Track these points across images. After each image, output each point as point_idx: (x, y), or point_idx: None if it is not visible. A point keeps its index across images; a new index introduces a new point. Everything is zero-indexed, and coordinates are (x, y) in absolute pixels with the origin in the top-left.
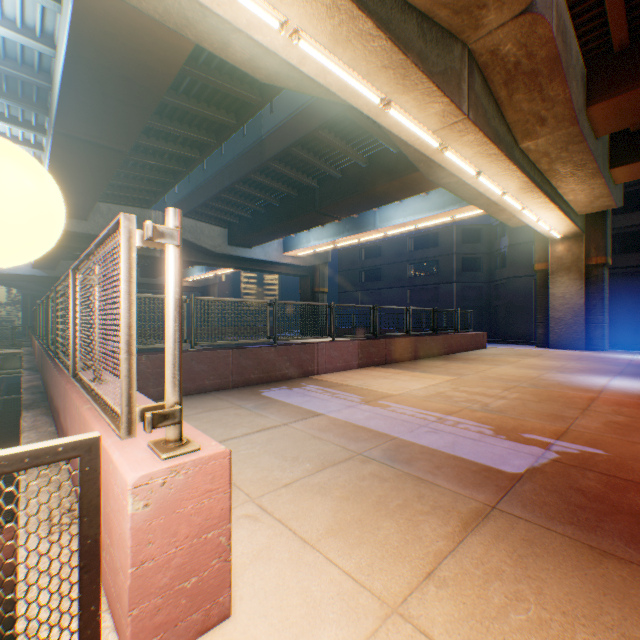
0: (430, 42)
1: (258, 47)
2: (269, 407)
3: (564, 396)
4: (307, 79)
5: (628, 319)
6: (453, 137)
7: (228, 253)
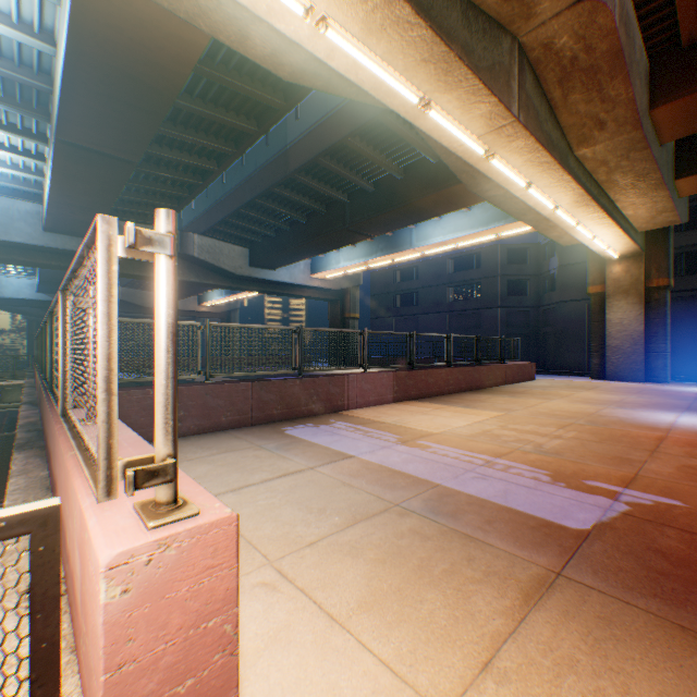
0: (476, 33)
1: (280, 40)
2: (293, 448)
3: (628, 435)
4: (336, 77)
5: (692, 348)
6: (501, 143)
7: (250, 275)
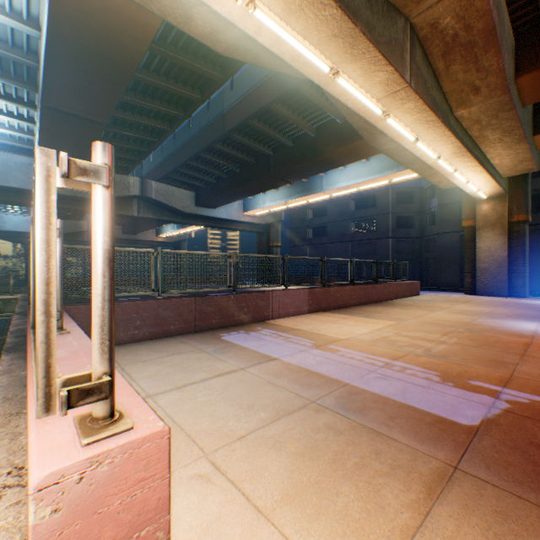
0: (376, 13)
1: (218, 20)
2: (228, 351)
3: (500, 341)
4: (263, 52)
5: None
6: (395, 105)
7: (195, 213)
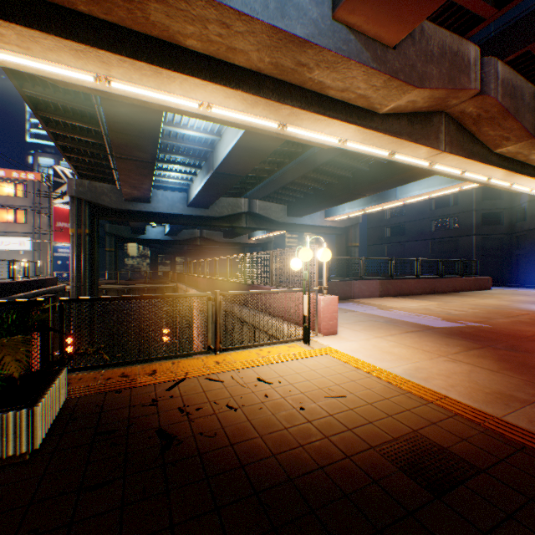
0: (415, 124)
1: None
2: None
3: (507, 312)
4: None
5: None
6: (437, 159)
7: (286, 222)
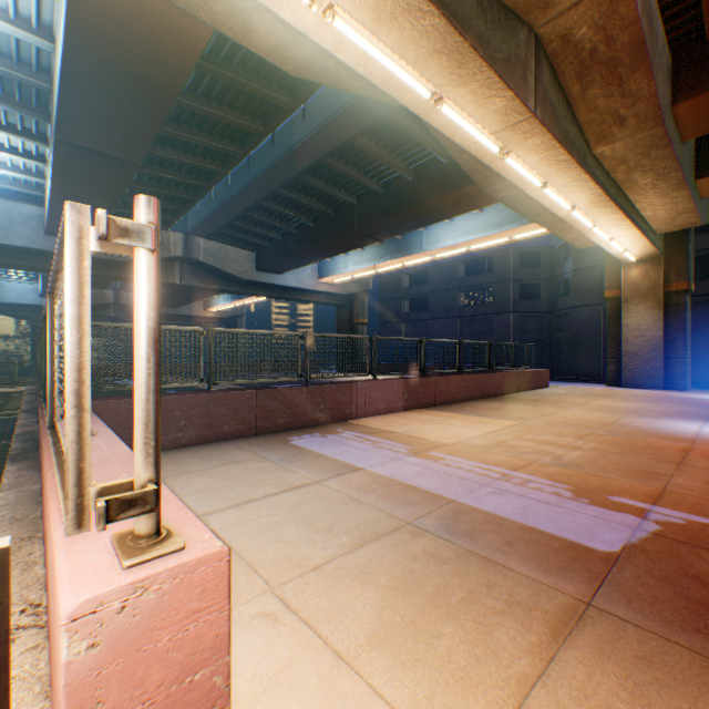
0: (491, 23)
1: (286, 31)
2: (299, 459)
3: (651, 446)
4: (344, 72)
5: None
6: (516, 140)
7: (256, 280)
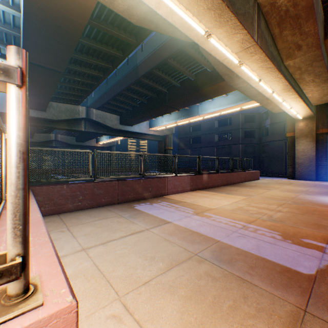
0: None
1: (132, 0)
2: (138, 217)
3: (317, 210)
4: (161, 23)
5: None
6: (247, 57)
7: (120, 128)
